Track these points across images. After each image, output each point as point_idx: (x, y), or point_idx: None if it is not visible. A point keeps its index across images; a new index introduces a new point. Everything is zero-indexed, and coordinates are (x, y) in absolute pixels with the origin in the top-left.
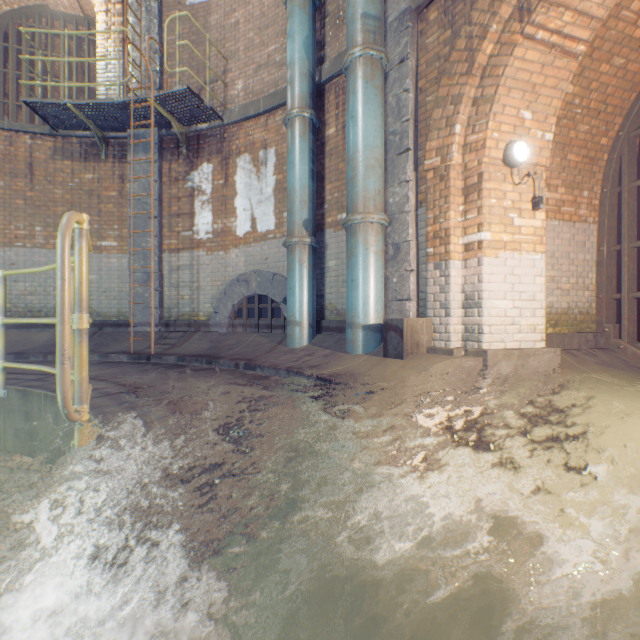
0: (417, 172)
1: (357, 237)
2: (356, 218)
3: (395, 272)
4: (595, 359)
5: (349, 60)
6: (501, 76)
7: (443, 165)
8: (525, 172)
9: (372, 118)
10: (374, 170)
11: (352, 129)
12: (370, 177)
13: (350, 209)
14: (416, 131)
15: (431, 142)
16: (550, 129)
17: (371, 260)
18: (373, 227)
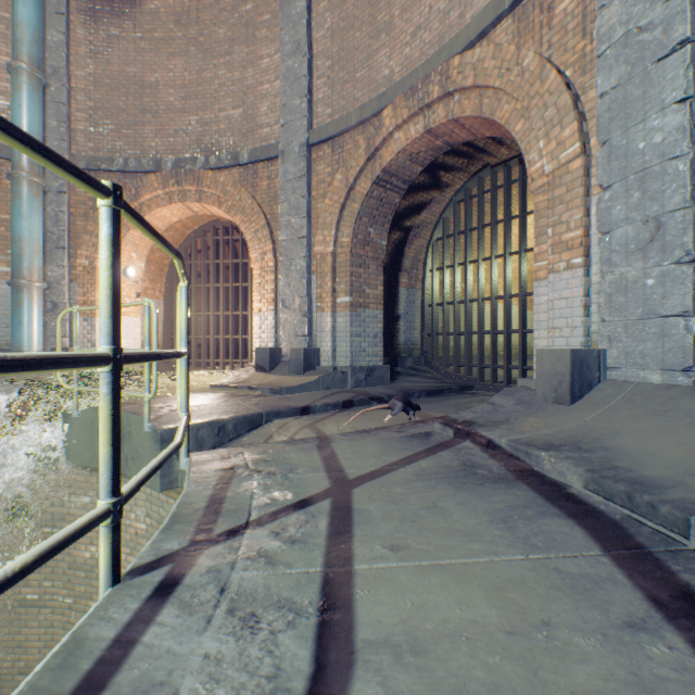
0: (71, 261)
1: (26, 295)
2: (27, 283)
3: (55, 319)
4: (163, 367)
5: (19, 176)
6: (124, 238)
7: (91, 267)
8: (133, 279)
9: (39, 221)
10: (40, 254)
11: (21, 222)
12: (37, 258)
13: (18, 274)
14: (70, 237)
15: (83, 251)
16: (144, 262)
17: (38, 311)
18: (39, 290)
